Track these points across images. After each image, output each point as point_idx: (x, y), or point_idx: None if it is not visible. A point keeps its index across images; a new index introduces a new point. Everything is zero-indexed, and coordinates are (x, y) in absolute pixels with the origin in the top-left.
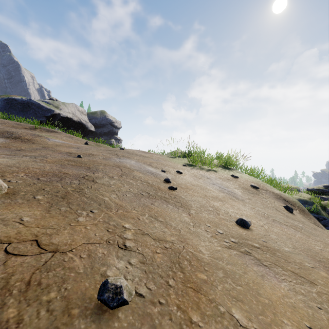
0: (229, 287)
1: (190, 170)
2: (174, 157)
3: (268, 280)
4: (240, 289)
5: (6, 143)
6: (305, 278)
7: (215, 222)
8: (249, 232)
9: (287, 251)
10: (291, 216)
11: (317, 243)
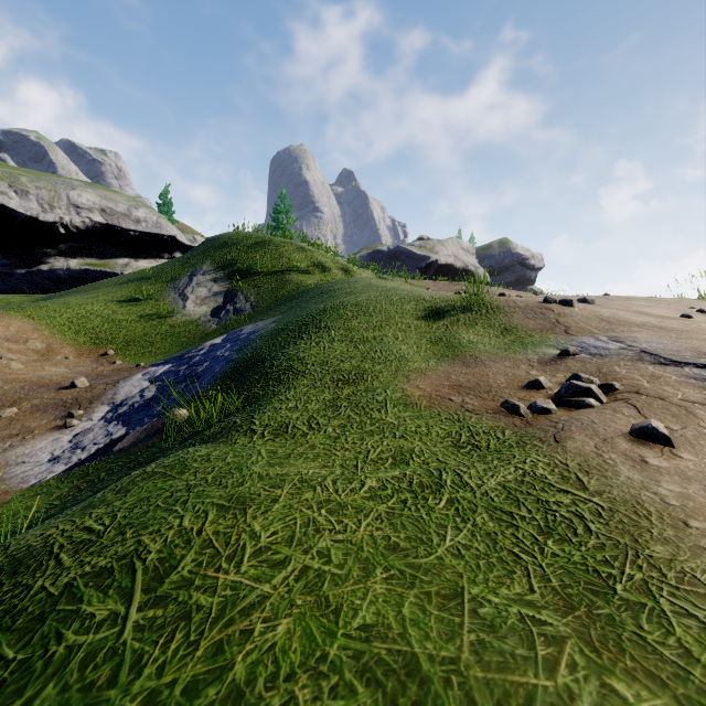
0: None
1: None
2: None
3: None
4: None
5: None
6: None
7: None
8: None
9: None
10: None
11: None
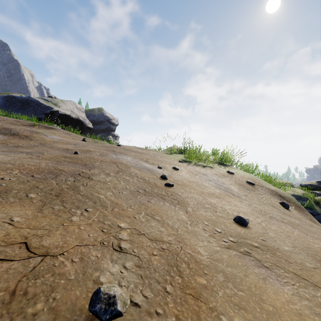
0: (230, 293)
1: (186, 166)
2: (170, 153)
3: (270, 283)
4: (242, 294)
5: (4, 140)
6: (308, 281)
7: (213, 220)
8: (247, 230)
9: (287, 250)
10: (287, 213)
11: (315, 241)
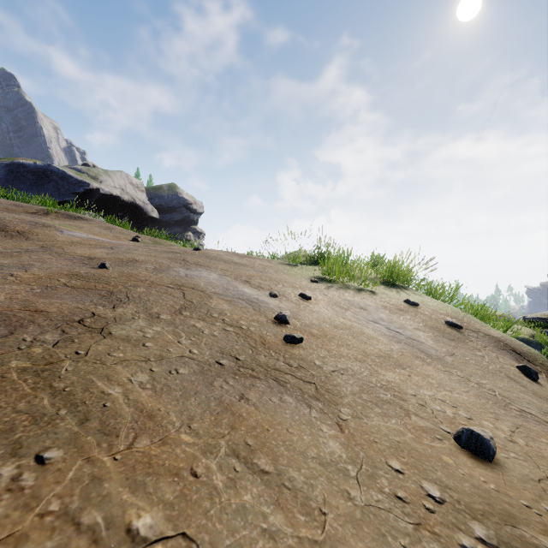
0: None
1: (326, 291)
2: (293, 265)
3: None
4: None
5: None
6: None
7: (410, 450)
8: (499, 475)
9: None
10: (540, 391)
11: None
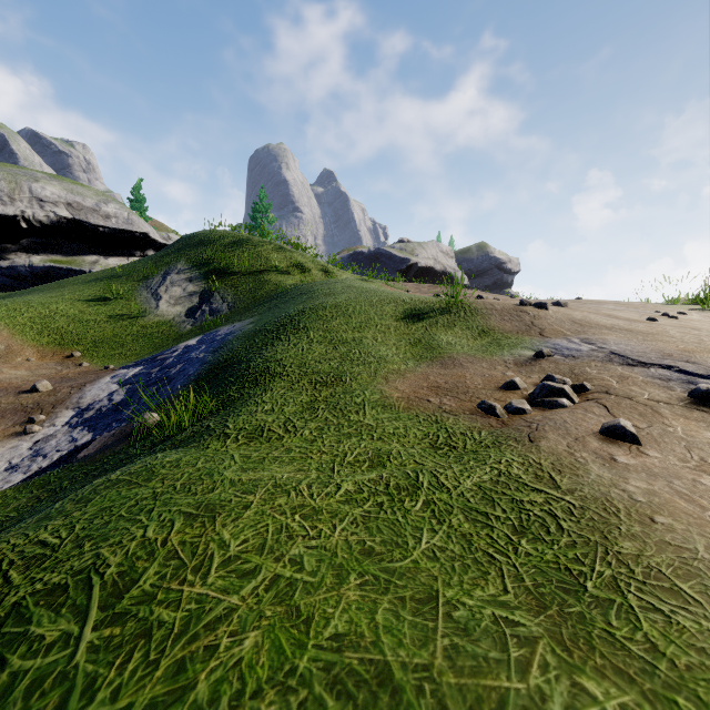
0: (706, 328)
1: (701, 313)
2: (671, 304)
3: None
4: None
5: None
6: None
7: None
8: None
9: None
10: None
11: None
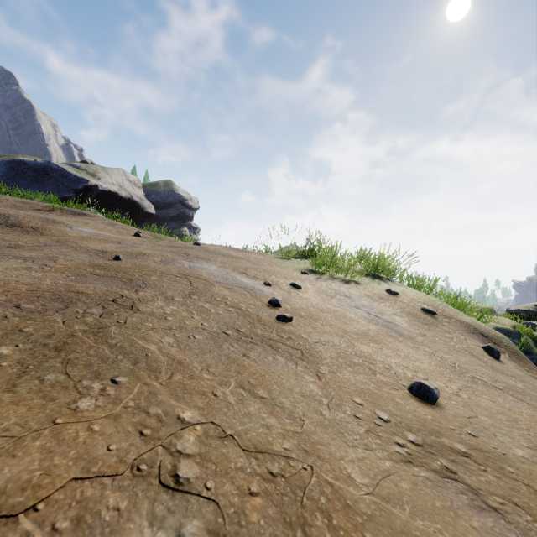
0: None
1: (314, 281)
2: (285, 258)
3: None
4: None
5: None
6: None
7: (370, 393)
8: (437, 412)
9: (523, 459)
10: (499, 367)
11: None
